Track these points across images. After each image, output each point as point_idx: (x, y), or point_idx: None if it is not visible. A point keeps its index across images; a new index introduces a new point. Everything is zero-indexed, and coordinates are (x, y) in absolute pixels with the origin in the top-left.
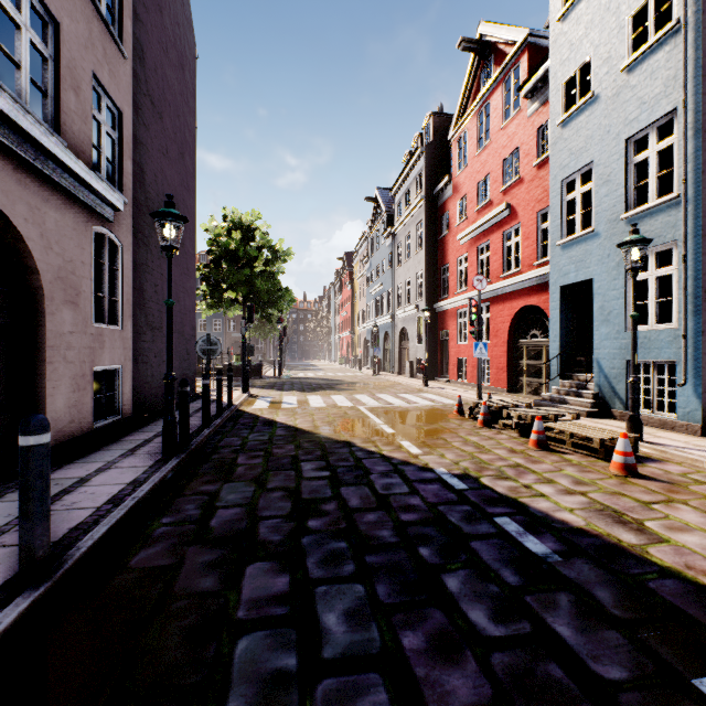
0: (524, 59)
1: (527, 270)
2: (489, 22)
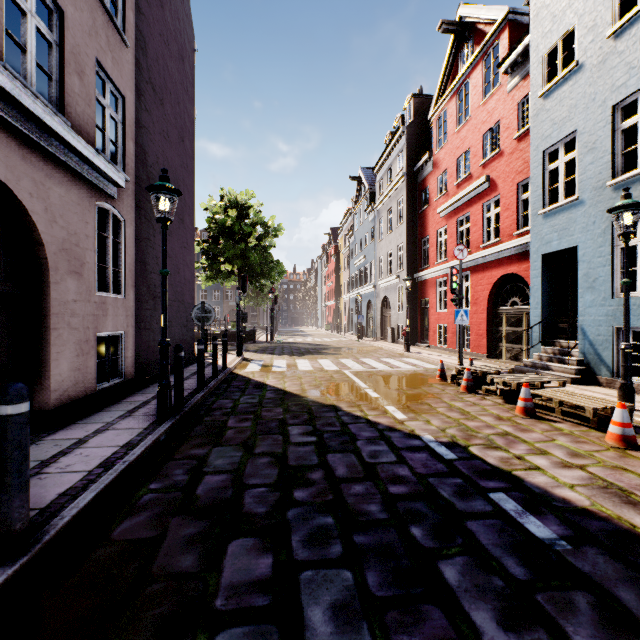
0: (504, 36)
1: (507, 240)
2: (468, 4)
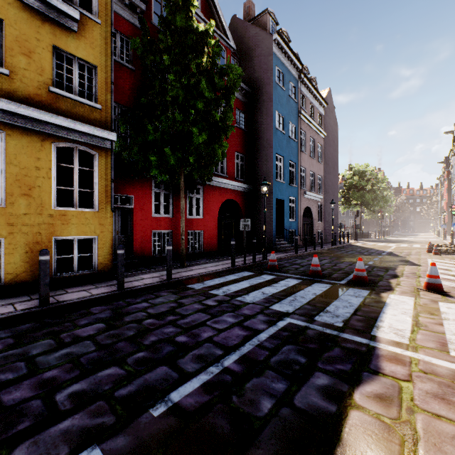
0: None
1: None
2: None
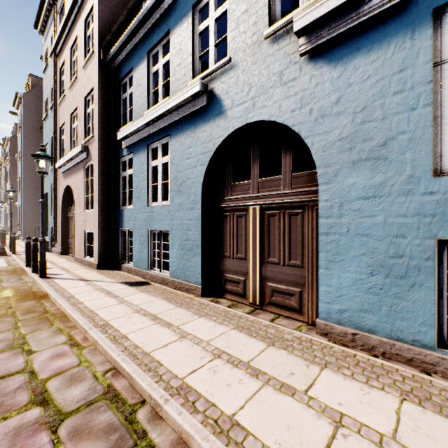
0: None
1: None
2: None
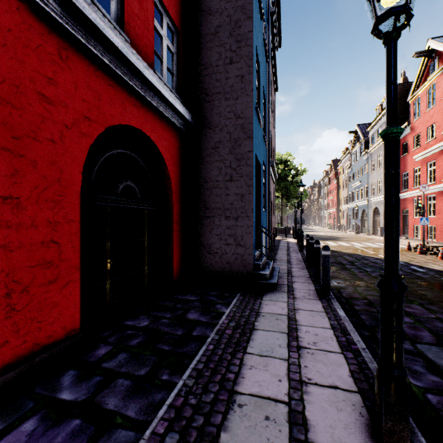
0: None
1: None
2: (434, 38)
